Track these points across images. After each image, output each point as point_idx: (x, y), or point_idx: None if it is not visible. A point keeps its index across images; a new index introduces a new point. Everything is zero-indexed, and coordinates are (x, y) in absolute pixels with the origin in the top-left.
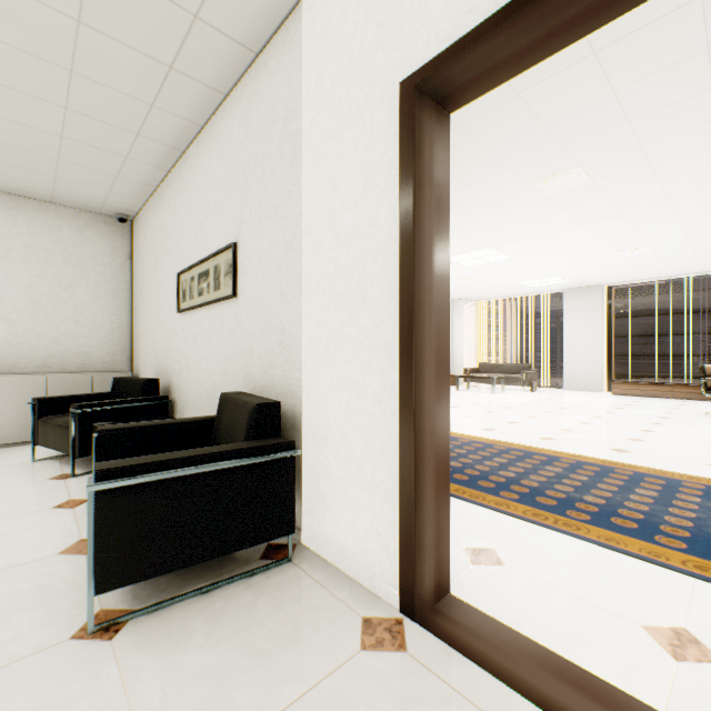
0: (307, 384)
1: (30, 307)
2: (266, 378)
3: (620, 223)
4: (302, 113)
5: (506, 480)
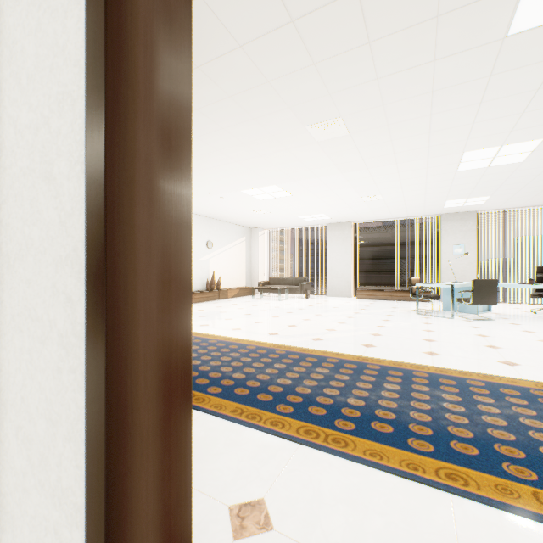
0: None
1: None
2: None
3: (365, 174)
4: None
5: (283, 389)
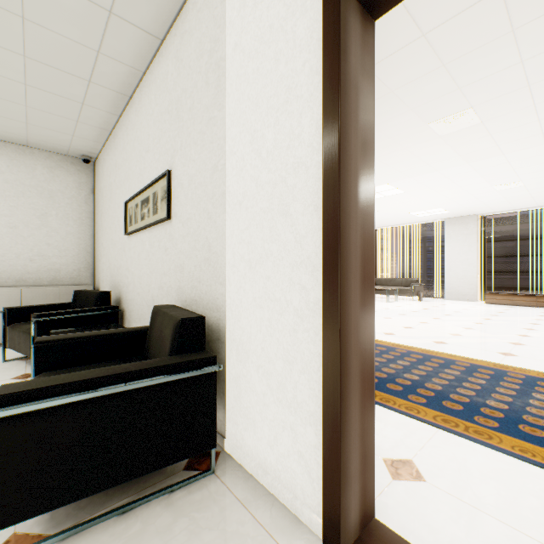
0: (230, 299)
1: (9, 232)
2: (194, 292)
3: (499, 161)
4: (226, 41)
5: (411, 383)
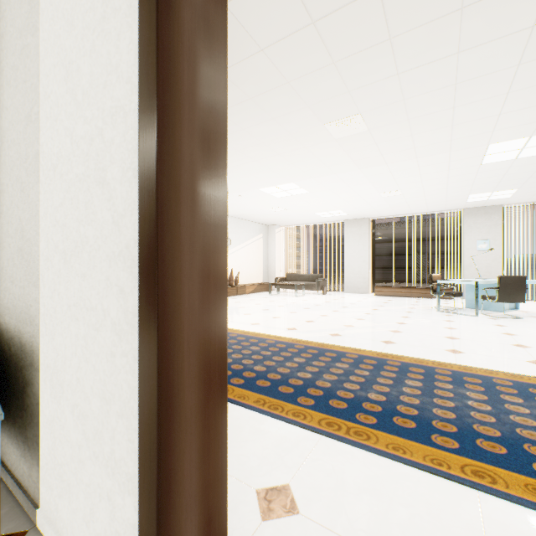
0: (44, 307)
1: None
2: (7, 297)
3: (384, 170)
4: None
5: (303, 383)
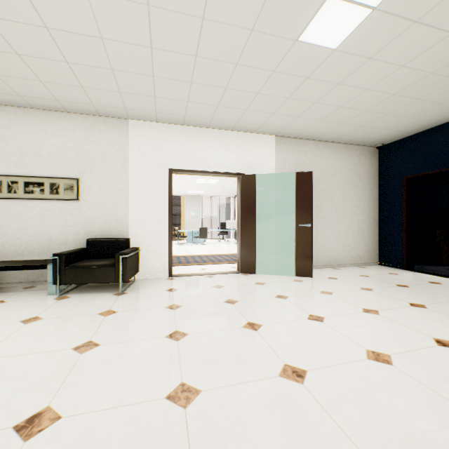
0: (132, 233)
1: None
2: (105, 232)
3: None
4: (129, 153)
5: None
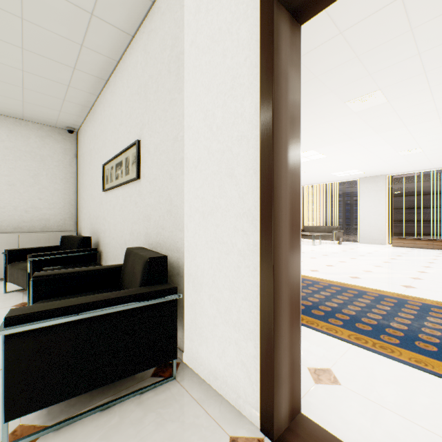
0: (187, 242)
1: (8, 188)
2: (159, 237)
3: (402, 132)
4: (184, 39)
5: (331, 309)
